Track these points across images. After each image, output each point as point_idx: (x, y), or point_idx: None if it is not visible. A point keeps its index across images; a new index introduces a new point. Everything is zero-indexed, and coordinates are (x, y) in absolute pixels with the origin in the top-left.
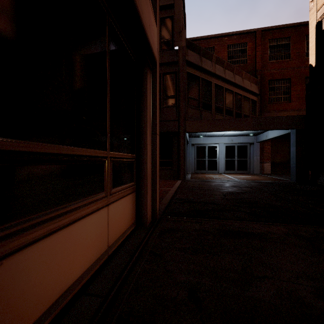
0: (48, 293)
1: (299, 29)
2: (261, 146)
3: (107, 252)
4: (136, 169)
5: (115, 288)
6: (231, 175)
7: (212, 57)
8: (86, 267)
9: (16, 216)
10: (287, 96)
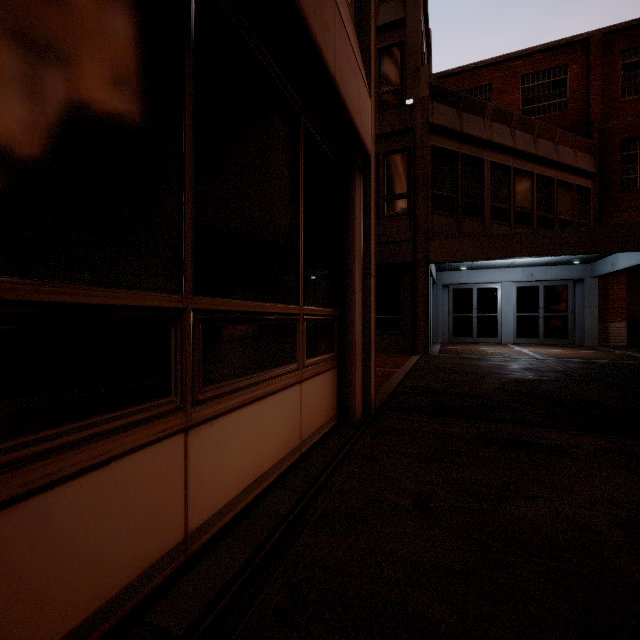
0: (244, 472)
1: None
2: (602, 285)
3: (299, 448)
4: (338, 333)
5: (315, 486)
6: (528, 349)
7: (484, 110)
8: (277, 458)
9: (221, 378)
10: None
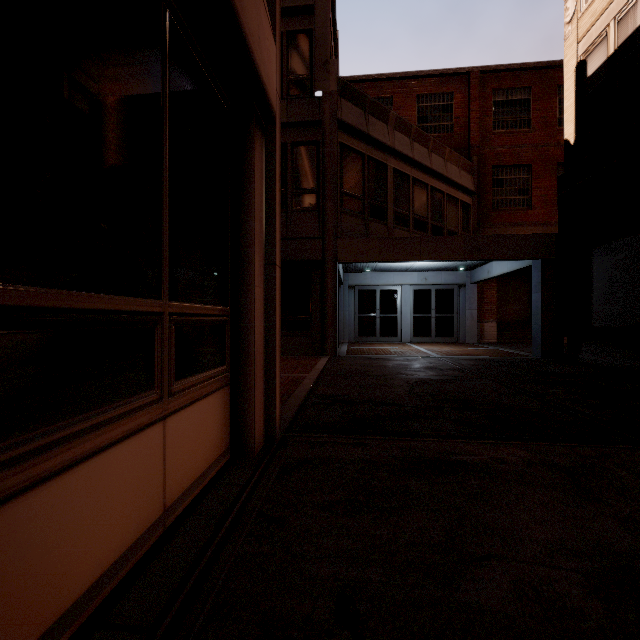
0: (4, 639)
1: (547, 73)
2: (479, 290)
3: (161, 522)
4: (231, 338)
5: (176, 605)
6: (424, 347)
7: (388, 117)
8: (108, 561)
9: None
10: (526, 198)
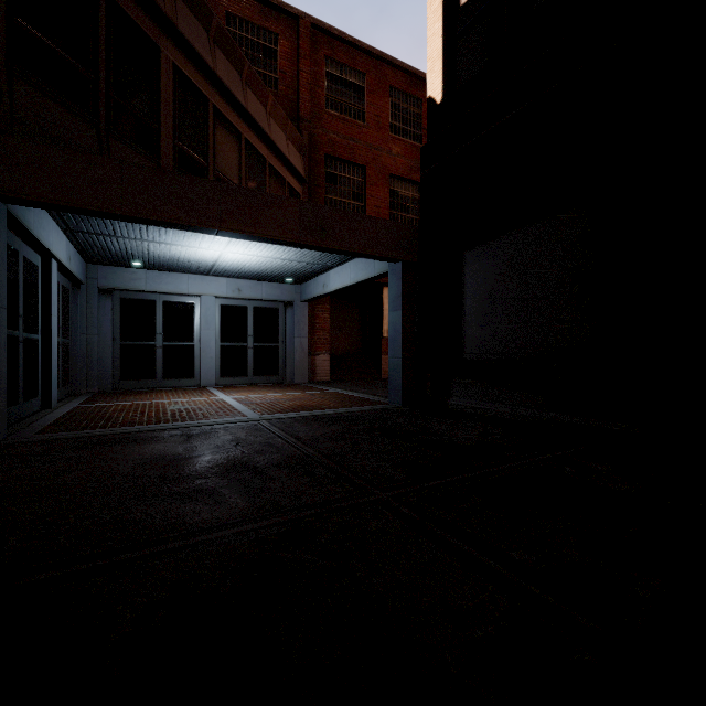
0: None
1: (380, 66)
2: (310, 312)
3: None
4: None
5: None
6: (235, 395)
7: None
8: None
9: None
10: (360, 205)
